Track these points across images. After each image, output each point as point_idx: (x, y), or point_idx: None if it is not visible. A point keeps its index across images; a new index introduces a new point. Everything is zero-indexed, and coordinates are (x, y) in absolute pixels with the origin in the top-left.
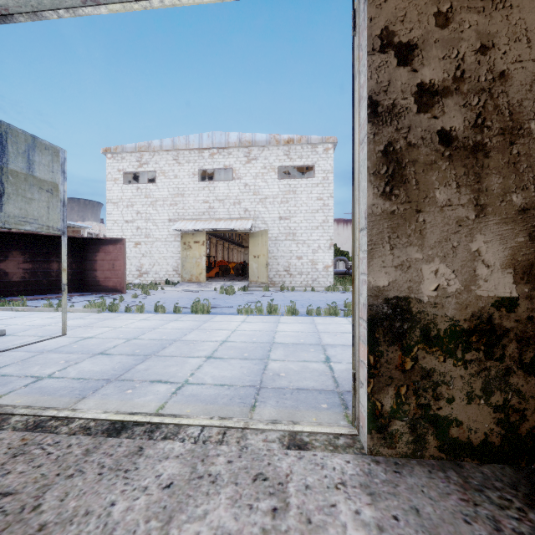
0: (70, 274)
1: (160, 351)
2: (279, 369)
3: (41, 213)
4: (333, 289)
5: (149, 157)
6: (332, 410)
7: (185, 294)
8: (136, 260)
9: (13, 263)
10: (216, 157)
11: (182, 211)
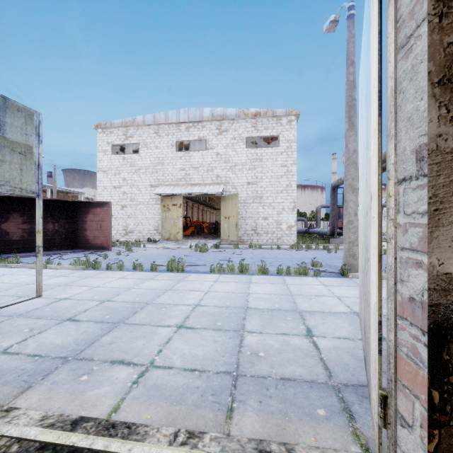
0: (64, 233)
1: (130, 317)
2: (257, 346)
3: (13, 175)
4: (297, 247)
5: (133, 131)
6: (333, 422)
7: (164, 251)
8: (123, 221)
9: (13, 224)
10: (191, 130)
11: (162, 177)
